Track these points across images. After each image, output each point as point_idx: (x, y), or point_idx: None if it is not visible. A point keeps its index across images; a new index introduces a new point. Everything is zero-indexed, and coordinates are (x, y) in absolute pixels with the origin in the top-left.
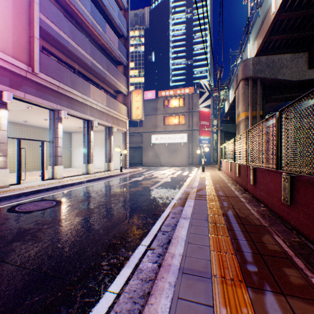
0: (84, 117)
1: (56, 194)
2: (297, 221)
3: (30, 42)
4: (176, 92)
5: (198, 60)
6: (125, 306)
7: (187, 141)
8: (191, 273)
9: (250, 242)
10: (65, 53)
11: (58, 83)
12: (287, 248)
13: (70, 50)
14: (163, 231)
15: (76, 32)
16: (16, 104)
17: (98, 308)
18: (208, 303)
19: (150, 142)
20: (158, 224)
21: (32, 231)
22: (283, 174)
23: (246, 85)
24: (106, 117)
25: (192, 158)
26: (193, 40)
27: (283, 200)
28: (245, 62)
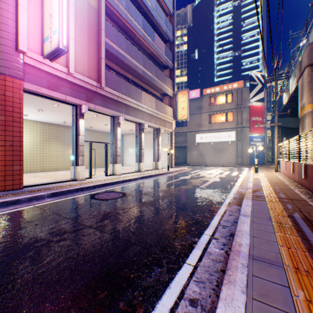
0: (137, 121)
1: (119, 187)
2: None
3: (98, 63)
4: (223, 89)
5: (248, 49)
6: (203, 275)
7: (235, 139)
8: (261, 260)
9: None
10: (121, 66)
11: (117, 93)
12: None
13: (126, 63)
14: (223, 226)
15: (131, 47)
16: (87, 114)
17: (182, 272)
18: (283, 284)
19: (194, 141)
20: (216, 219)
21: (113, 214)
22: None
23: None
24: (154, 119)
25: (241, 157)
26: (241, 29)
27: None
28: (312, 45)
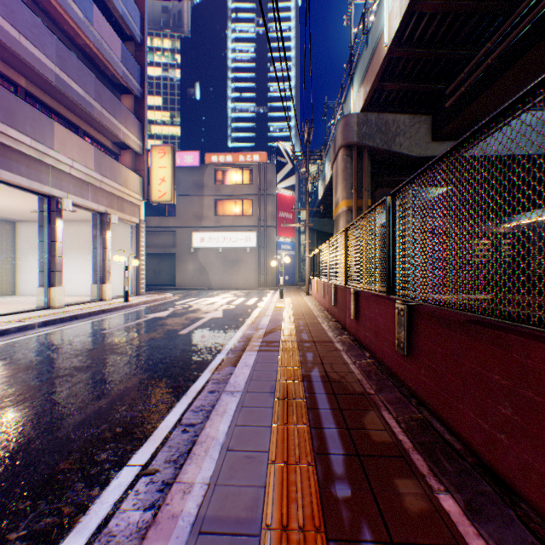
0: (40, 190)
1: None
2: (418, 382)
3: None
4: (238, 159)
5: (277, 108)
6: None
7: (257, 245)
8: (218, 530)
9: (345, 430)
10: None
11: None
12: (403, 436)
13: (2, 41)
14: (186, 425)
15: (18, 6)
16: None
17: None
18: None
19: (190, 245)
20: (178, 409)
21: None
22: (397, 302)
23: (348, 157)
24: (95, 192)
25: (265, 274)
26: (268, 74)
27: (397, 346)
28: (347, 119)
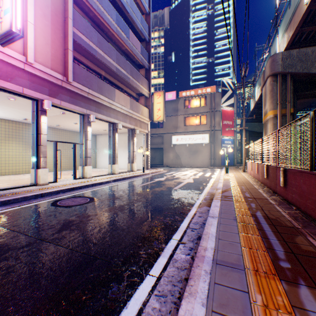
0: (110, 121)
1: (88, 191)
2: None
3: (64, 54)
4: (197, 92)
5: (220, 57)
6: (166, 287)
7: (209, 142)
8: (224, 264)
9: (282, 241)
10: (93, 61)
11: (88, 90)
12: None
13: (98, 58)
14: (192, 228)
15: (103, 41)
16: (52, 111)
17: (143, 286)
18: (243, 290)
19: (170, 143)
20: (186, 222)
21: (75, 223)
22: None
23: (274, 82)
24: (129, 119)
25: (214, 159)
26: (215, 37)
27: None
28: (273, 57)
